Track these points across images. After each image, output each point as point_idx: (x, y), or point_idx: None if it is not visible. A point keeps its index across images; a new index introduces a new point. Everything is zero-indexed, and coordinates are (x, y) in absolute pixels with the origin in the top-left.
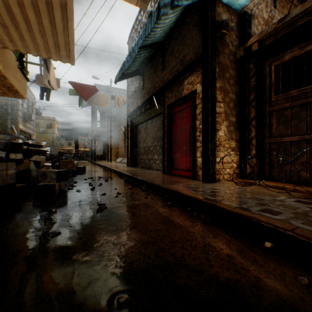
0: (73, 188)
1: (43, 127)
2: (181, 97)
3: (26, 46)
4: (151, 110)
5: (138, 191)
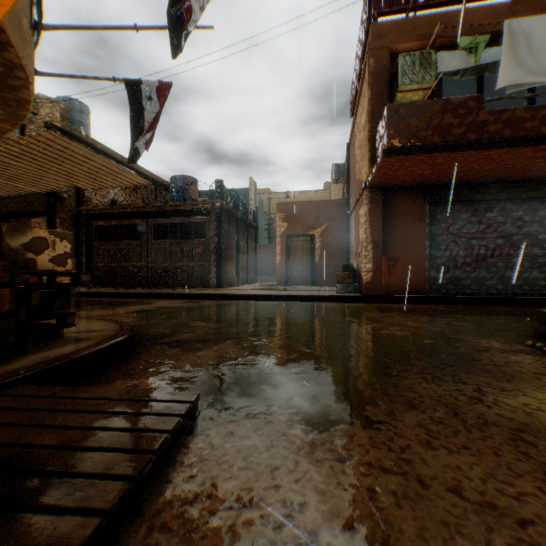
0: None
1: None
2: None
3: None
4: None
5: None
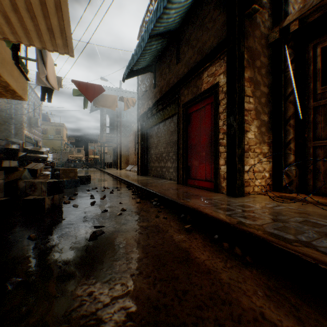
0: (70, 202)
1: (51, 134)
2: (199, 93)
3: (15, 33)
4: (163, 111)
5: (148, 206)
